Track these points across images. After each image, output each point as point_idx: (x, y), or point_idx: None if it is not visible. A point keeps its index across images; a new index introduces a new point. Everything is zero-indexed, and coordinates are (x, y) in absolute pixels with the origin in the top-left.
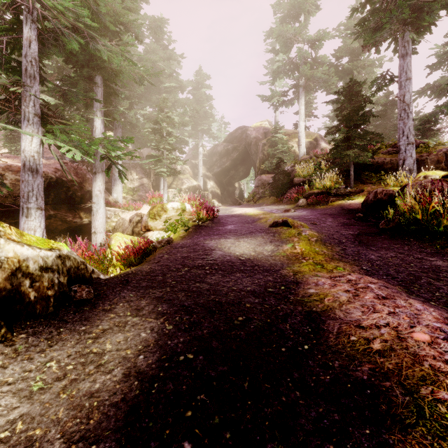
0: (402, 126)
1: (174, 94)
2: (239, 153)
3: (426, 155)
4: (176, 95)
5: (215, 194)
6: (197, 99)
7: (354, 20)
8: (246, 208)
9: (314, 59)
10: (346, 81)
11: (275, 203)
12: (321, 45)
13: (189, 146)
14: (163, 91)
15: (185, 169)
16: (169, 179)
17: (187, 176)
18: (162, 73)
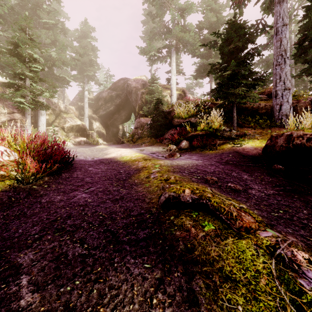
0: (279, 71)
1: (55, 34)
2: (121, 100)
3: (296, 102)
4: (57, 35)
5: (100, 134)
6: (82, 46)
7: (212, 1)
8: (123, 149)
9: (183, 26)
10: (207, 48)
11: (154, 144)
12: (190, 12)
13: (71, 86)
14: (42, 27)
15: (69, 108)
16: (51, 117)
17: (71, 115)
18: (40, 8)
